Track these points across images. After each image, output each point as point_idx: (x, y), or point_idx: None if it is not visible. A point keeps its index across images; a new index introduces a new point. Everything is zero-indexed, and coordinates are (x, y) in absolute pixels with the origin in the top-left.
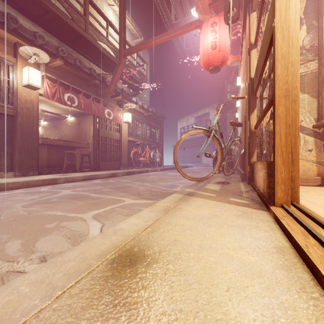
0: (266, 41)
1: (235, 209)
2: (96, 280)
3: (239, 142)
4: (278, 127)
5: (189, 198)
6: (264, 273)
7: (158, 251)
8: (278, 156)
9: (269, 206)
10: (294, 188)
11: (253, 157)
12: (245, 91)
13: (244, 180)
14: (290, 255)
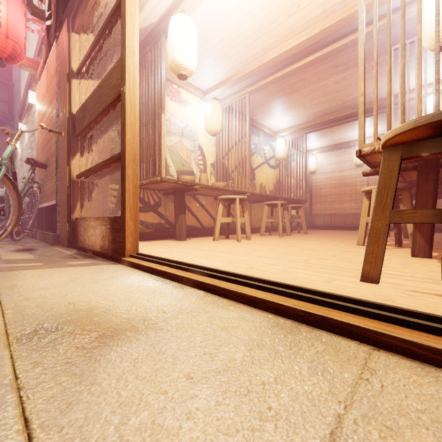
0: (106, 92)
1: (90, 269)
2: (38, 352)
3: (39, 190)
4: (128, 186)
5: (3, 274)
6: (156, 289)
7: (66, 314)
8: (128, 212)
9: (121, 258)
10: (136, 240)
11: (75, 213)
12: (55, 123)
13: (56, 243)
14: (159, 279)
